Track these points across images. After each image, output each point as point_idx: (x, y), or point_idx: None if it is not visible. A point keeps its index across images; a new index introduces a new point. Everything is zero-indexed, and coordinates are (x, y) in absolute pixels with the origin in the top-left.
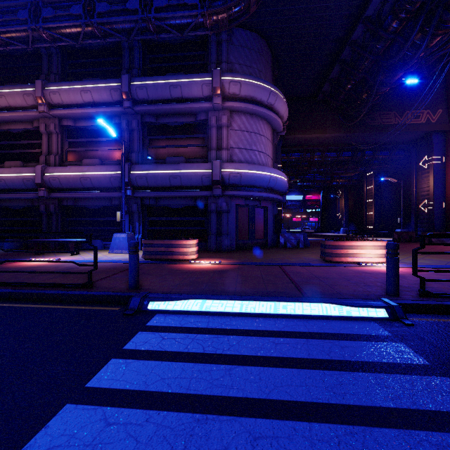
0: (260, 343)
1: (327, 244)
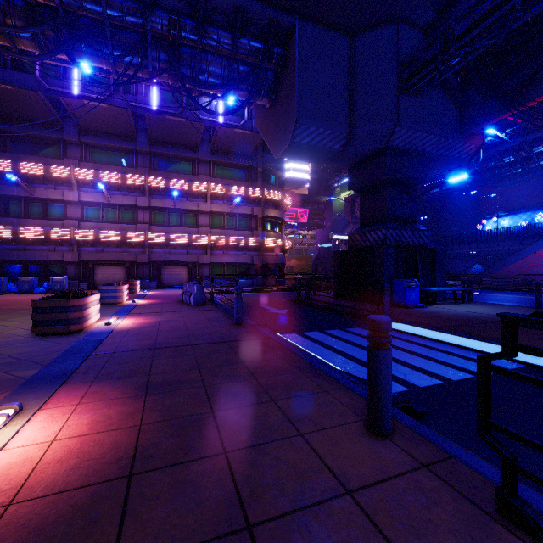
0: (352, 351)
1: (73, 305)
